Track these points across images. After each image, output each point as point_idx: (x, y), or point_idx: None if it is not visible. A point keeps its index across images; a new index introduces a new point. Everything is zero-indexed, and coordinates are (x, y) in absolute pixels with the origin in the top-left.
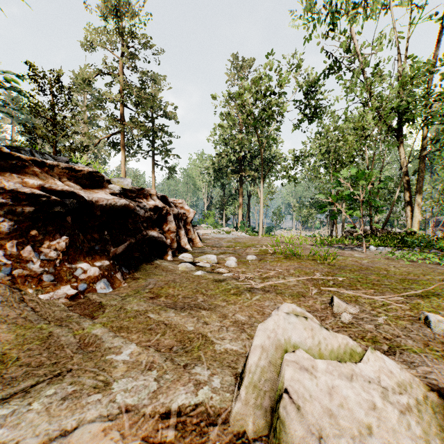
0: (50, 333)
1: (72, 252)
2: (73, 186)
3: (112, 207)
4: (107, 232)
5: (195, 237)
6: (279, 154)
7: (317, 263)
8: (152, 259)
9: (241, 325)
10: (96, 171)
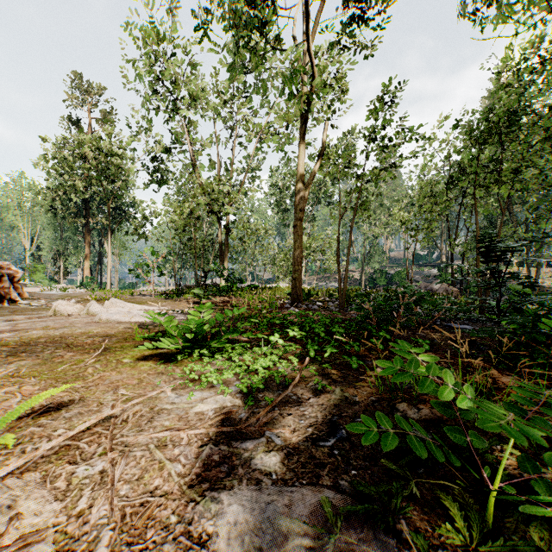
0: None
1: None
2: None
3: None
4: None
5: (24, 293)
6: (140, 201)
7: None
8: None
9: None
10: None
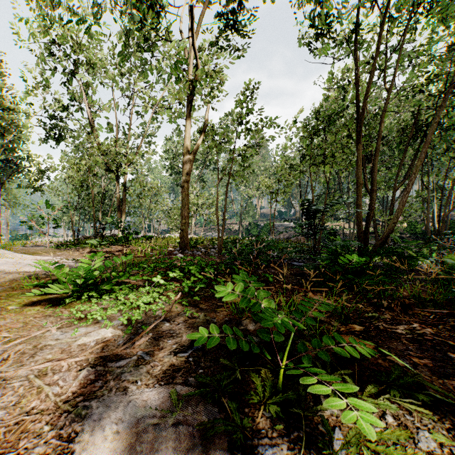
0: None
1: None
2: None
3: None
4: None
5: None
6: (35, 155)
7: None
8: None
9: None
10: None
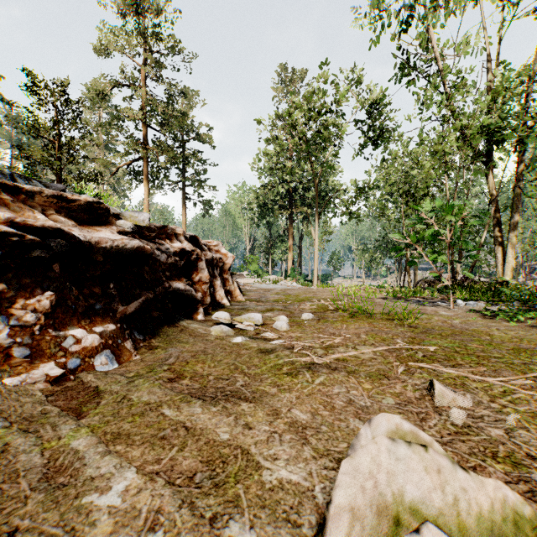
0: (7, 446)
1: (60, 314)
2: (64, 221)
3: (119, 251)
4: (113, 284)
5: (234, 289)
6: (337, 186)
7: (394, 325)
8: (177, 319)
9: (302, 430)
10: (97, 202)
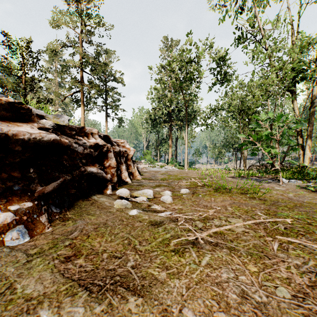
0: None
1: None
2: None
3: (37, 142)
4: (33, 169)
5: (135, 171)
6: (198, 108)
7: (248, 198)
8: (90, 194)
9: None
10: (19, 102)
